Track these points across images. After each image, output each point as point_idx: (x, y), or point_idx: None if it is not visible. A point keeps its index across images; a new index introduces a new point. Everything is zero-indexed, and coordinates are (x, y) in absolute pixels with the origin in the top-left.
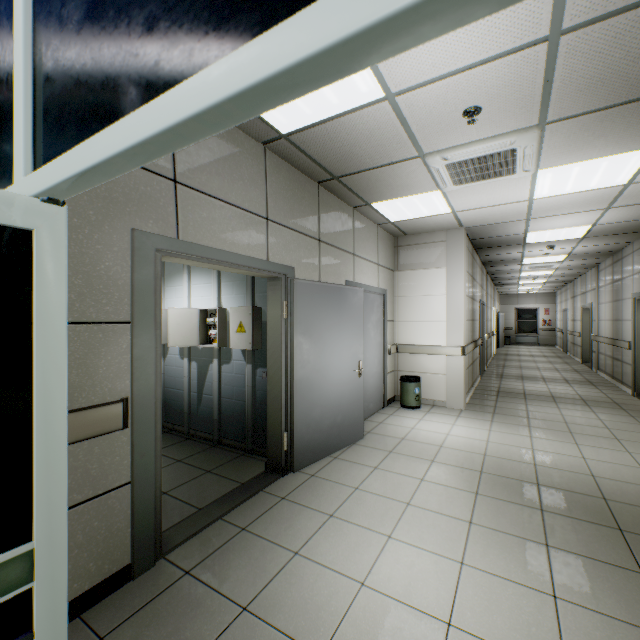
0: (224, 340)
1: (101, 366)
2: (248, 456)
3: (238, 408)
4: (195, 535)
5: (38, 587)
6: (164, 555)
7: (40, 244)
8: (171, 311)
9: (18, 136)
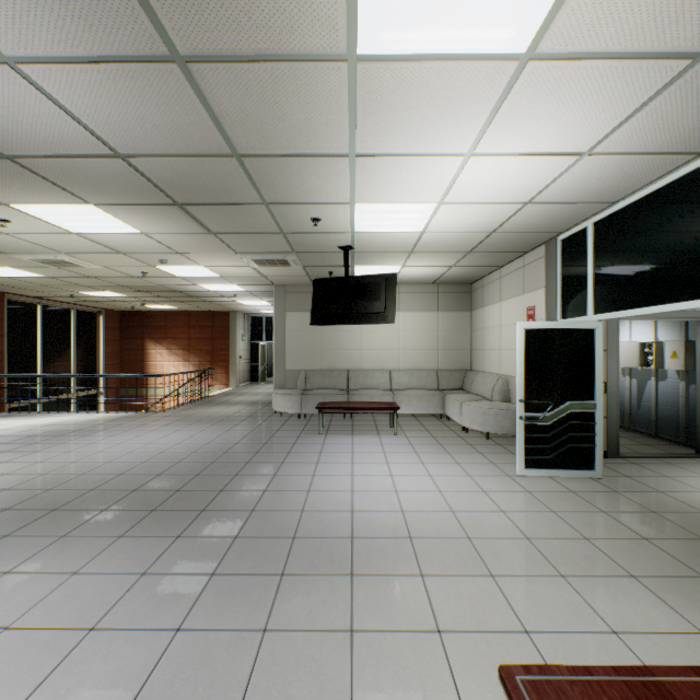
0: (659, 364)
1: None
2: (680, 446)
3: (672, 413)
4: (637, 458)
5: (596, 412)
6: (620, 457)
7: (596, 331)
8: None
9: (589, 305)
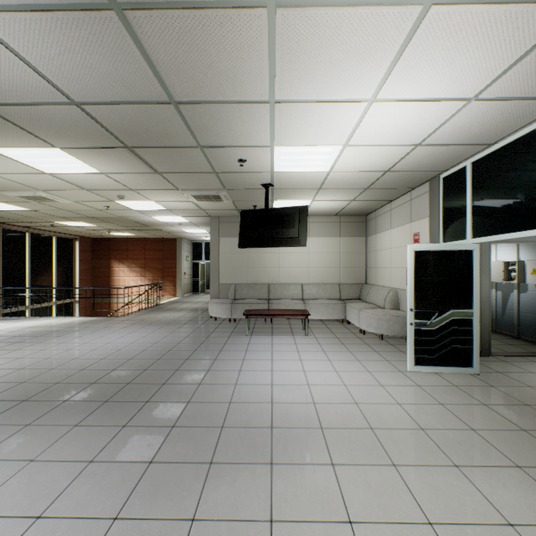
0: (521, 279)
1: None
2: None
3: (531, 319)
4: (505, 356)
5: (474, 319)
6: (491, 356)
7: (474, 252)
8: None
9: (467, 231)
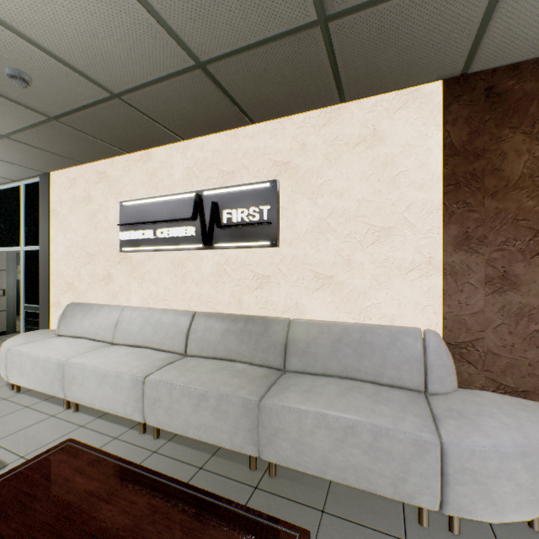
0: None
1: None
2: None
3: None
4: None
5: None
6: (18, 332)
7: None
8: None
9: None
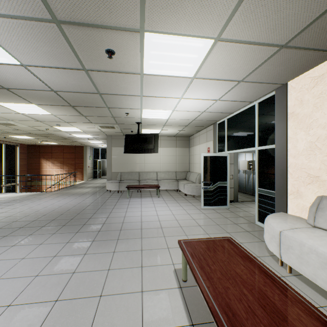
0: (253, 168)
1: (229, 170)
2: None
3: None
4: (243, 202)
5: (227, 185)
6: (238, 202)
7: (227, 157)
8: (240, 161)
9: (225, 148)
